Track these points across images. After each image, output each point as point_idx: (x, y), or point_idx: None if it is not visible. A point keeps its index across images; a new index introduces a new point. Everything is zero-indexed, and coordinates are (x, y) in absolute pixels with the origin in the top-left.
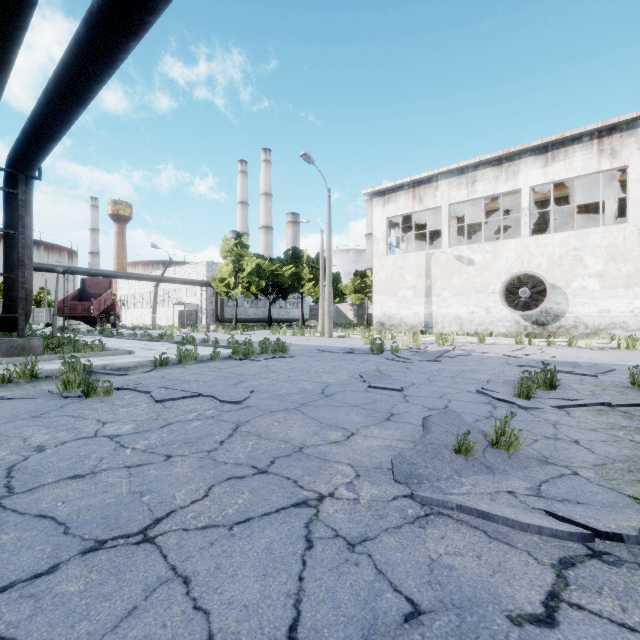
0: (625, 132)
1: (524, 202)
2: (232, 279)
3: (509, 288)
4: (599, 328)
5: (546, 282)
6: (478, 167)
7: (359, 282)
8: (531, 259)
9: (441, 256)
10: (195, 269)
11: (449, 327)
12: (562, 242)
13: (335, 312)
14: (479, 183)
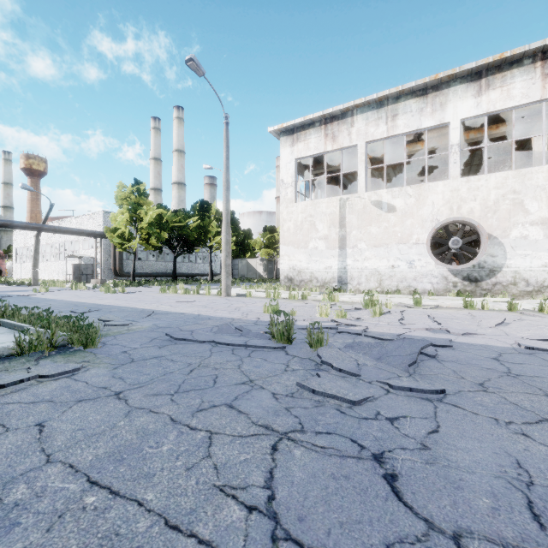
0: None
1: (453, 138)
2: (127, 229)
3: (435, 238)
4: (543, 285)
5: (483, 230)
6: (399, 98)
7: (268, 237)
8: (462, 204)
9: (357, 202)
10: (92, 219)
11: (366, 283)
12: (499, 184)
13: (245, 267)
14: (401, 117)
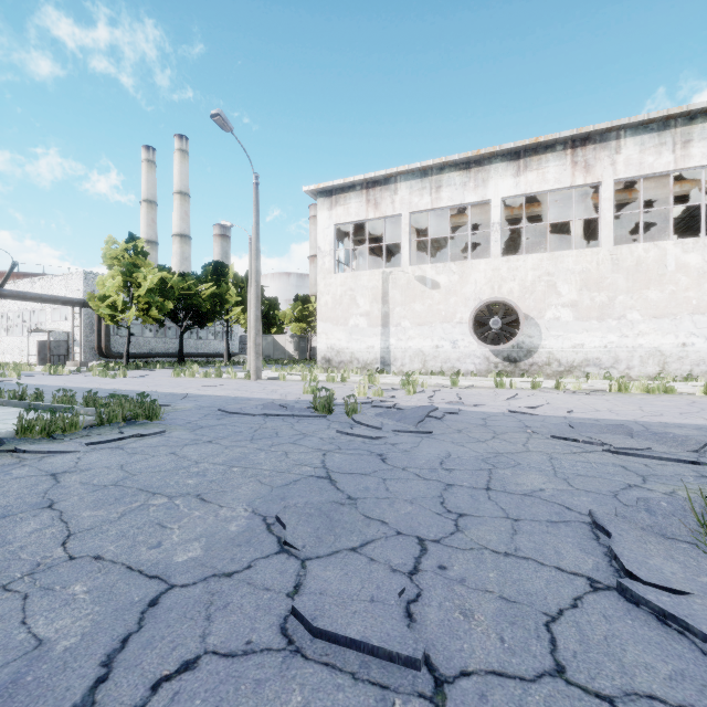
0: (599, 144)
1: (495, 216)
2: (120, 297)
3: (478, 318)
4: (573, 365)
5: (520, 311)
6: (444, 169)
7: (301, 309)
8: (502, 284)
9: (401, 276)
10: (65, 282)
11: (410, 364)
12: (535, 265)
13: (271, 345)
14: (445, 189)
